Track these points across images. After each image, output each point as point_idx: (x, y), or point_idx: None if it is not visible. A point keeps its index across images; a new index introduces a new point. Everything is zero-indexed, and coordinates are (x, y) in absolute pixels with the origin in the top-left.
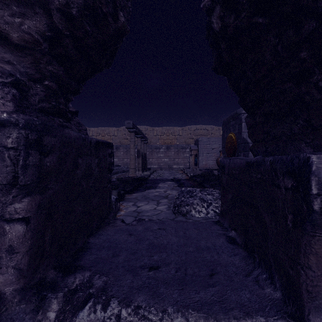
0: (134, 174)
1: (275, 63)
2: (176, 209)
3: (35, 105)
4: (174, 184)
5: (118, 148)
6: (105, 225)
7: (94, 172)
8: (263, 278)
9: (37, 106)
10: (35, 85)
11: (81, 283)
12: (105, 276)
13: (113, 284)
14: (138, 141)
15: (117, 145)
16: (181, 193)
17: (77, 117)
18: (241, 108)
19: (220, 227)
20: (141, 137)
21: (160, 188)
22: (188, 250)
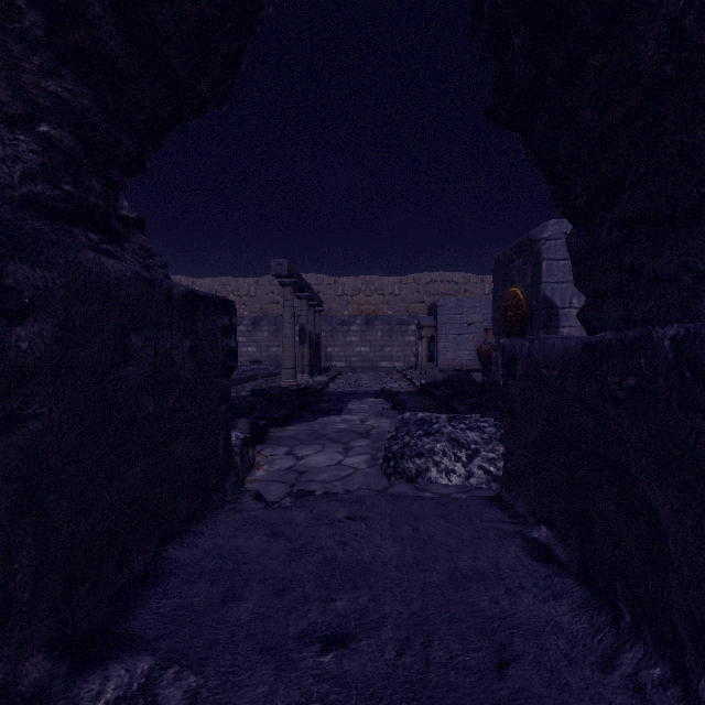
0: (291, 382)
1: (671, 69)
2: (391, 465)
3: (11, 188)
4: (384, 403)
5: (257, 323)
6: (214, 508)
7: (182, 374)
8: (657, 679)
9: (17, 192)
10: (14, 134)
11: (120, 696)
12: (195, 674)
13: (215, 700)
14: (301, 307)
15: (255, 317)
16: (403, 427)
17: (142, 234)
18: (539, 227)
19: (506, 514)
20: (307, 298)
21: (351, 414)
22: (428, 582)
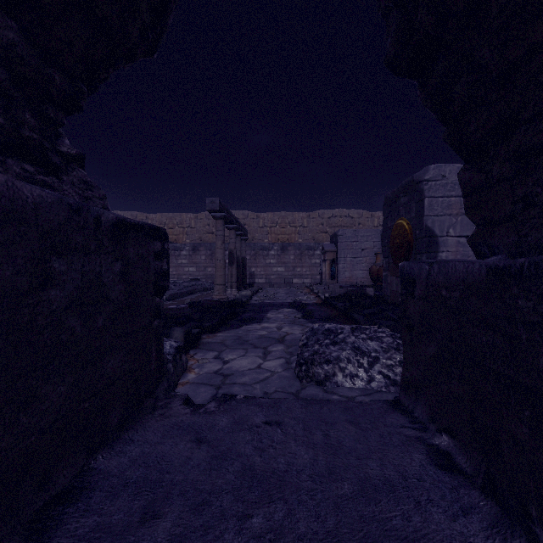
0: (222, 295)
1: None
2: (303, 370)
3: None
4: (296, 313)
5: (197, 248)
6: (145, 413)
7: (112, 295)
8: None
9: None
10: None
11: None
12: None
13: None
14: (230, 236)
15: (195, 244)
16: (313, 336)
17: (82, 169)
18: (422, 171)
19: (407, 419)
20: (235, 229)
21: (269, 322)
22: (340, 494)
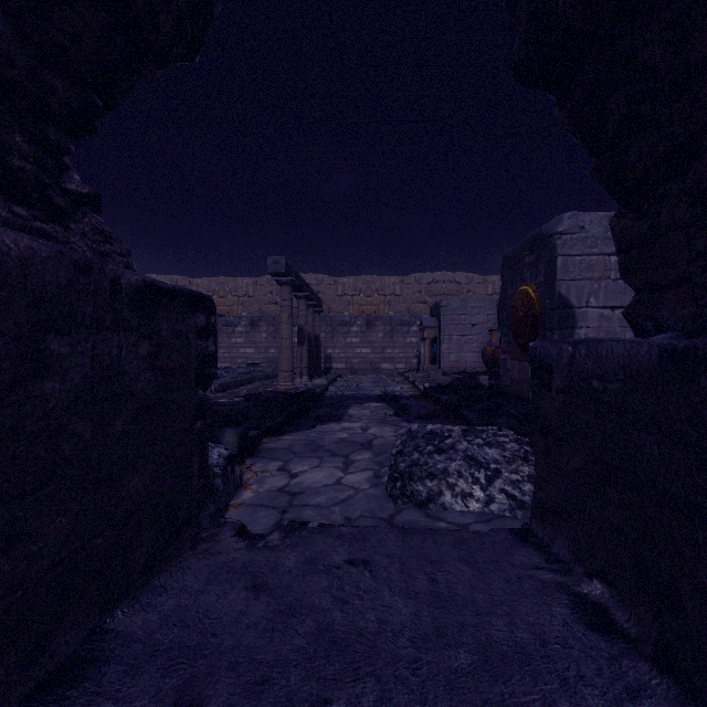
0: (289, 385)
1: None
2: (397, 486)
3: None
4: (387, 409)
5: (256, 323)
6: (183, 549)
7: (136, 387)
8: None
9: None
10: None
11: None
12: None
13: None
14: (299, 307)
15: (253, 318)
16: (411, 440)
17: (97, 215)
18: (553, 221)
19: (541, 557)
20: (306, 298)
21: (351, 421)
22: (454, 667)
